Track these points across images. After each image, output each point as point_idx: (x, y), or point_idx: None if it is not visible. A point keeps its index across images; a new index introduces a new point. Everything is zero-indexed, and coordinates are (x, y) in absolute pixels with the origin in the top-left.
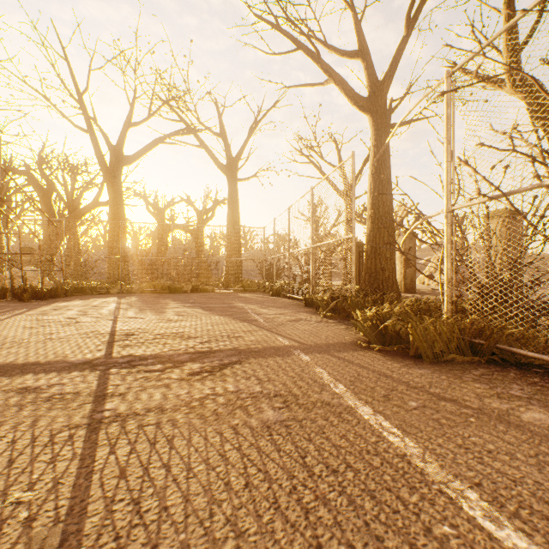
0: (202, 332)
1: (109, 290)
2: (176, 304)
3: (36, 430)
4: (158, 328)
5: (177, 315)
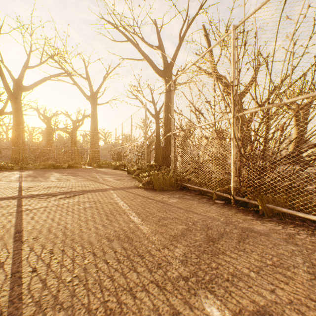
0: (69, 185)
1: (13, 167)
2: (57, 174)
3: None
4: (46, 185)
5: (57, 179)
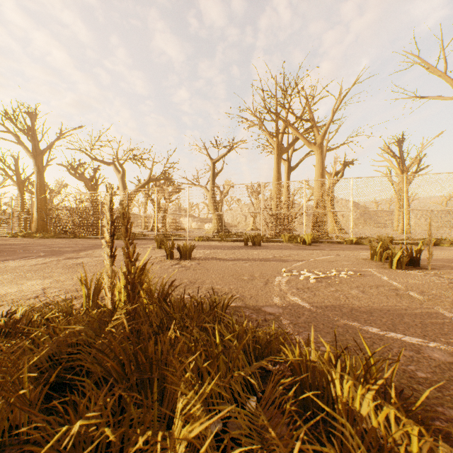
0: None
1: None
2: None
3: None
4: None
5: None
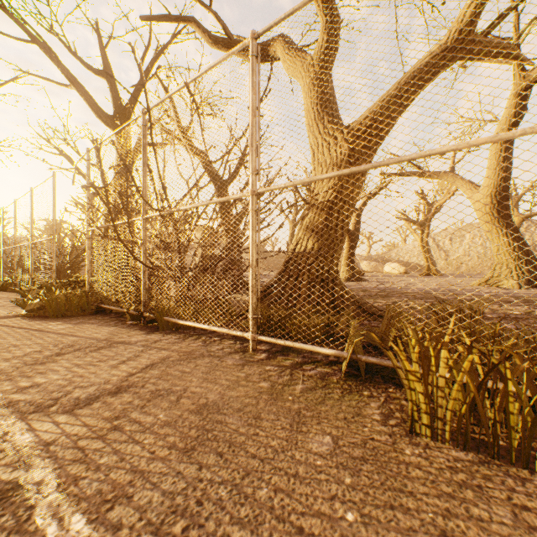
0: None
1: None
2: None
3: None
4: None
5: None
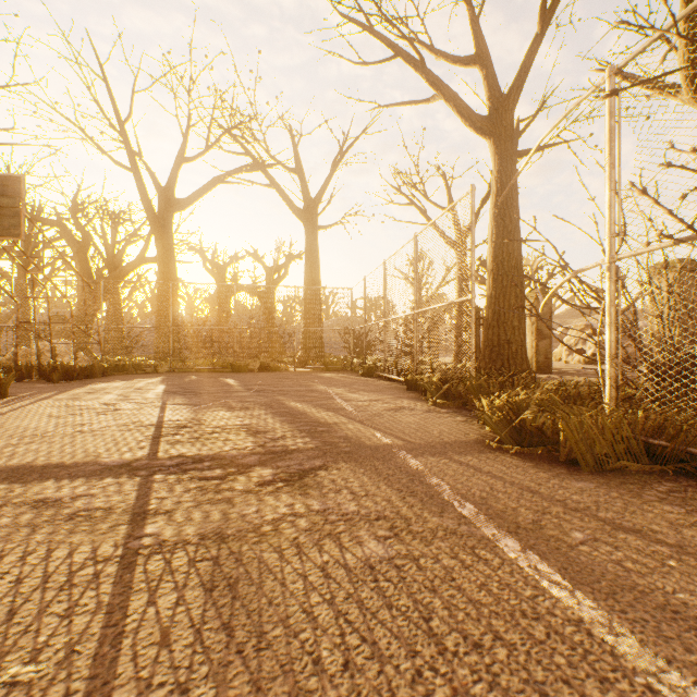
0: (274, 424)
1: (157, 368)
2: (240, 386)
3: (50, 563)
4: (217, 419)
5: (241, 401)
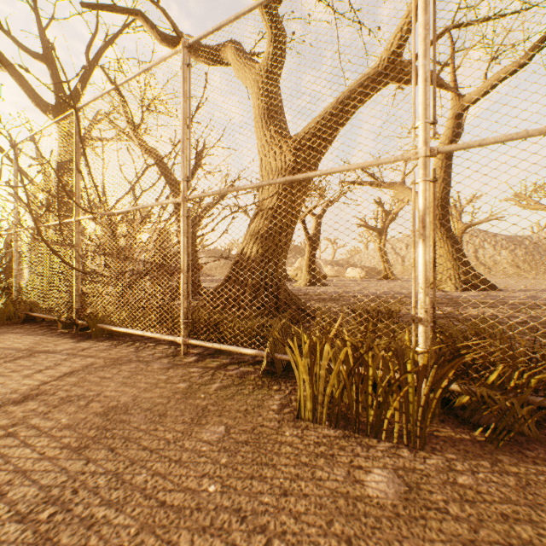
0: None
1: None
2: None
3: None
4: None
5: None
